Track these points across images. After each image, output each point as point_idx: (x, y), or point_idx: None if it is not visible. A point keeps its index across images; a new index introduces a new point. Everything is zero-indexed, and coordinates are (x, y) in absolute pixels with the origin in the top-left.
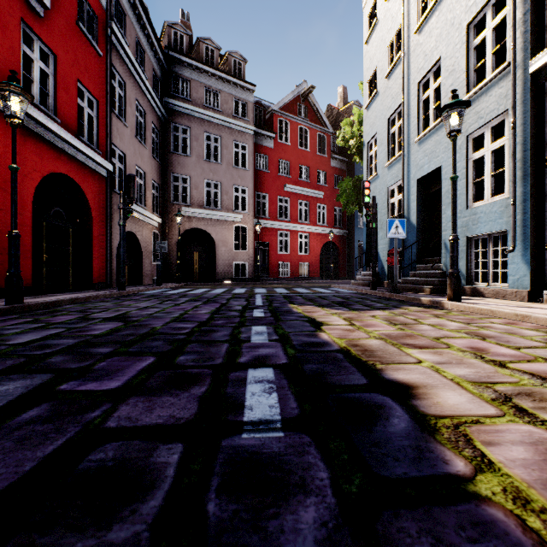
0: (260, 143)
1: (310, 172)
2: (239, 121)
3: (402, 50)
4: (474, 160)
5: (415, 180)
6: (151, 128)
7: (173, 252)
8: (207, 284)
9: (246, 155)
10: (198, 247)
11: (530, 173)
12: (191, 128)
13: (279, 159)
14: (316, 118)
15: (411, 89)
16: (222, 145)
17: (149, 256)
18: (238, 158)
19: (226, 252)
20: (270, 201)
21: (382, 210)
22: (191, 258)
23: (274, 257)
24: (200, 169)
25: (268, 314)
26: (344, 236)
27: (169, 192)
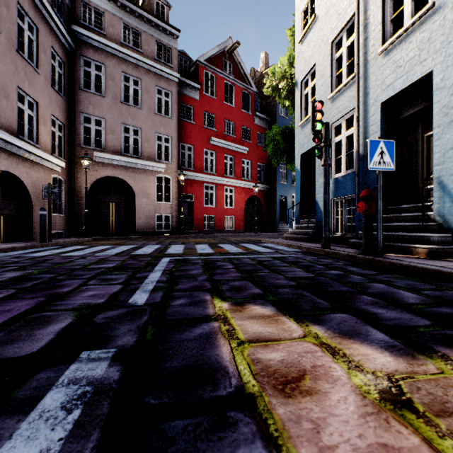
0: (185, 92)
1: (235, 127)
2: (162, 66)
3: None
4: None
5: (379, 104)
6: (49, 53)
7: (83, 202)
8: (121, 238)
9: (170, 103)
10: (115, 197)
11: None
12: (106, 65)
13: (205, 111)
14: (241, 76)
15: None
16: (143, 89)
17: (45, 206)
18: (161, 105)
19: (148, 203)
20: (195, 153)
21: None
22: (106, 209)
23: (200, 210)
24: (117, 112)
25: (81, 452)
26: (266, 191)
27: (78, 134)
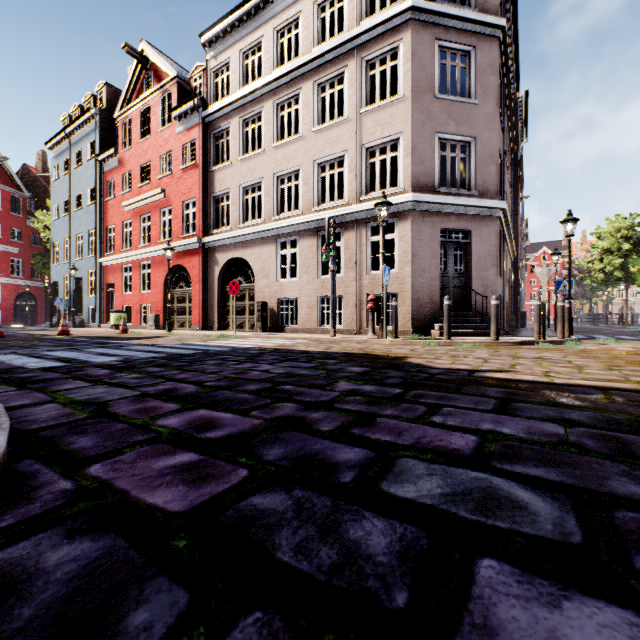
0: None
1: (3, 229)
2: None
3: (70, 214)
4: (91, 280)
5: (75, 278)
6: None
7: None
8: None
9: None
10: None
11: (100, 291)
12: None
13: None
14: (10, 180)
15: (74, 235)
16: None
17: None
18: None
19: None
20: None
21: (62, 286)
22: None
23: None
24: None
25: None
26: (43, 287)
27: None
